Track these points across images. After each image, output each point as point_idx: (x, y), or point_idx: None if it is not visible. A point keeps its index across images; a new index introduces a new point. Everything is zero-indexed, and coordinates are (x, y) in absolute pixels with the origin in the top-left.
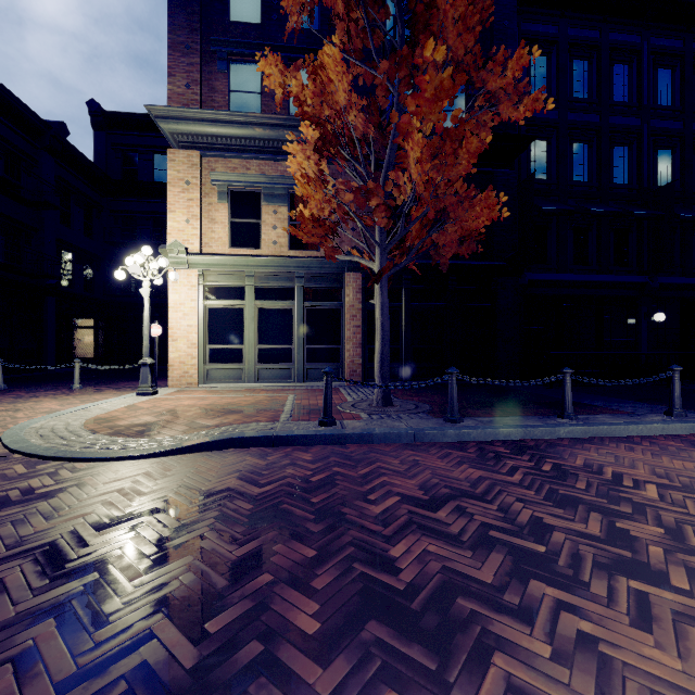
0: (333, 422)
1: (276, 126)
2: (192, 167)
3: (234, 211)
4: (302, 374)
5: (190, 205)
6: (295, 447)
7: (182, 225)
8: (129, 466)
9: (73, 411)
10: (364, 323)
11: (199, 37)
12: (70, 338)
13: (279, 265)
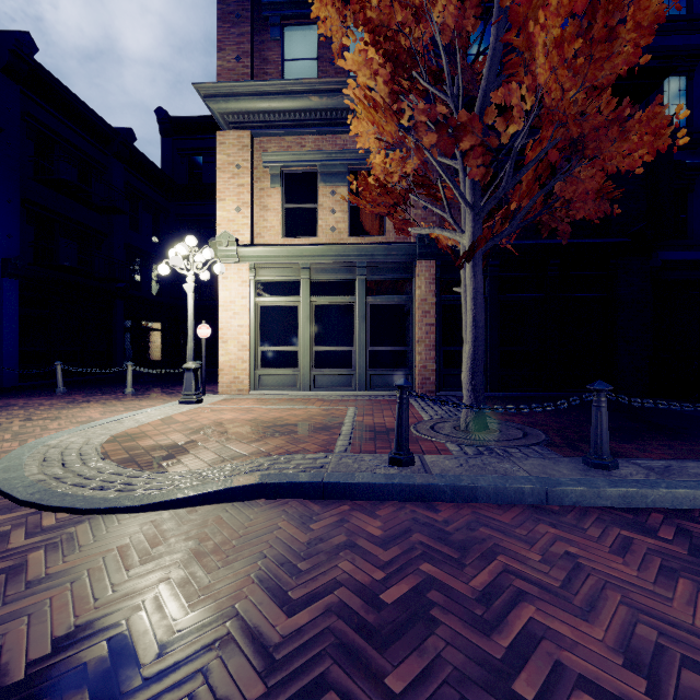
0: (411, 461)
1: (334, 92)
2: (243, 149)
3: (287, 195)
4: (364, 381)
5: (240, 192)
6: (355, 503)
7: (233, 214)
8: (110, 527)
9: (104, 422)
10: (438, 320)
11: (250, 3)
12: (139, 341)
13: (338, 254)
